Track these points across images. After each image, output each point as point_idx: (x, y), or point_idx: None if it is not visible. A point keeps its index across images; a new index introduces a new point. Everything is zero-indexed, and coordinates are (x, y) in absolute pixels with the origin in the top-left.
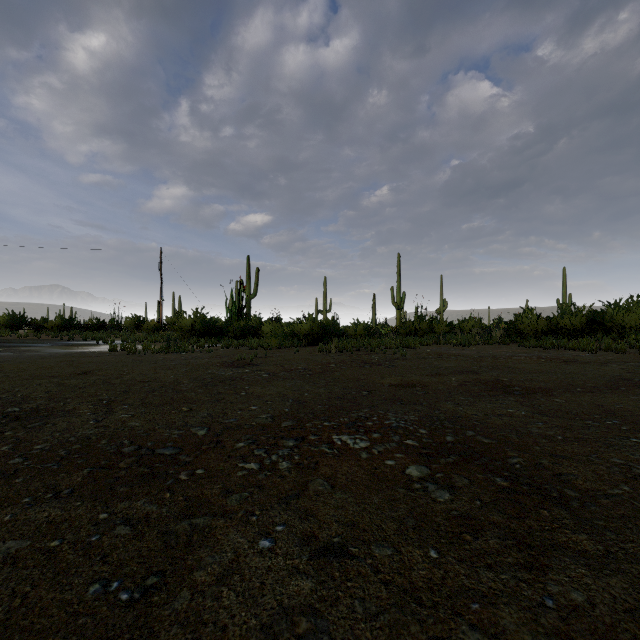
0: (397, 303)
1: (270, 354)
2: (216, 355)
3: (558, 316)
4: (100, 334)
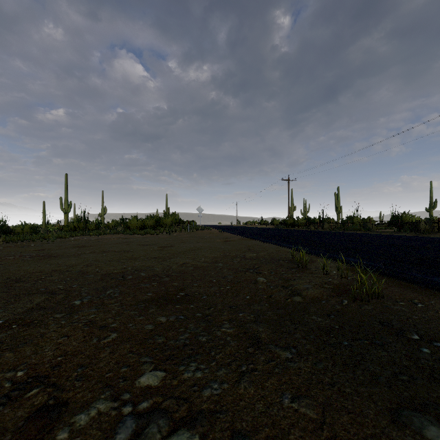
0: (65, 209)
1: None
2: None
3: (145, 220)
4: None
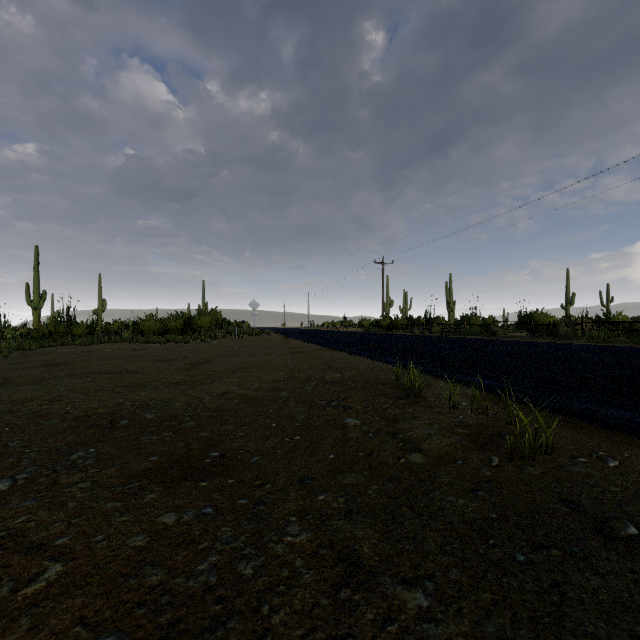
0: (34, 302)
1: None
2: None
3: (168, 320)
4: None
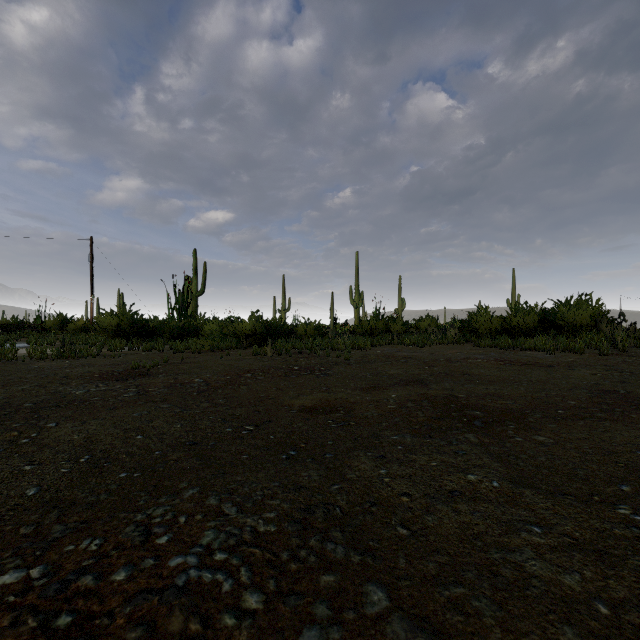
0: (355, 302)
1: (192, 359)
2: (119, 361)
3: (512, 314)
4: (4, 335)
